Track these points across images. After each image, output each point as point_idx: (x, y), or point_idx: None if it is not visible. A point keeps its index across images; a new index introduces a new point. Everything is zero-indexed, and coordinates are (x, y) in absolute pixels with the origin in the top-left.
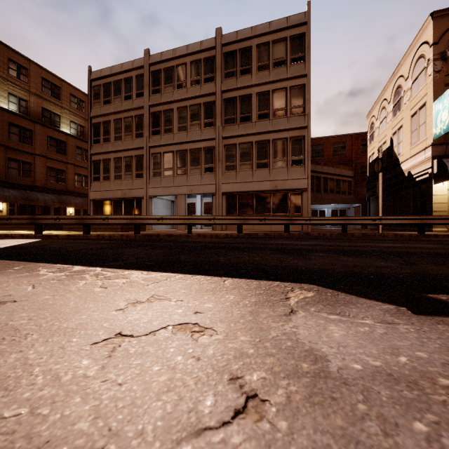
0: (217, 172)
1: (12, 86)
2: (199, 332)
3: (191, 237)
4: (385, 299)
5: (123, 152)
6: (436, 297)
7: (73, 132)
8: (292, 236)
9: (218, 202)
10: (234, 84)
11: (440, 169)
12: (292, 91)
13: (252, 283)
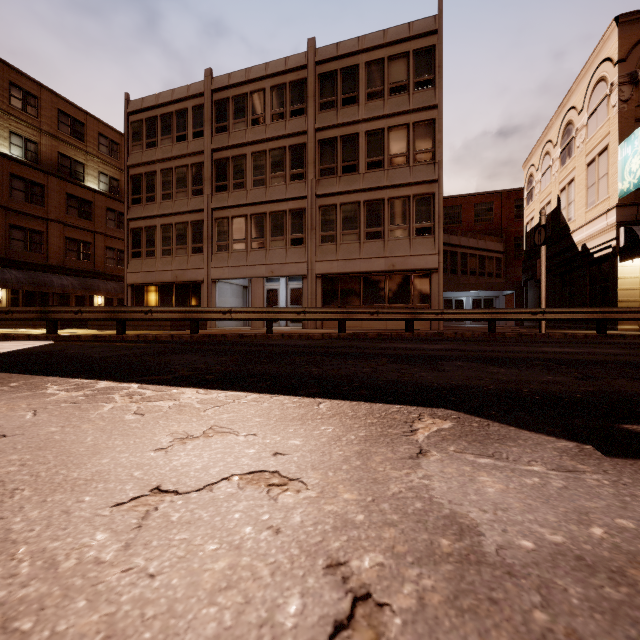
0: (308, 245)
1: (15, 122)
2: (280, 486)
3: (271, 338)
4: (560, 432)
5: (174, 217)
6: (635, 428)
7: (103, 187)
8: (417, 337)
9: (310, 288)
10: (334, 119)
11: (629, 241)
12: (417, 129)
13: (360, 407)
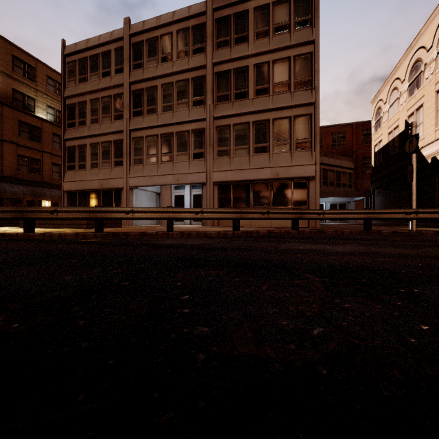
0: (207, 158)
1: None
2: None
3: (171, 236)
4: None
5: (100, 137)
6: None
7: (50, 118)
8: (305, 235)
9: (209, 193)
10: (228, 55)
11: None
12: (297, 61)
13: None
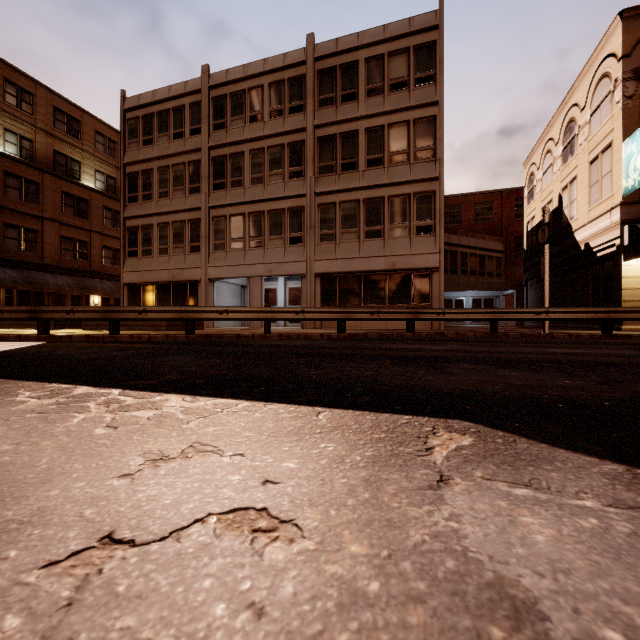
0: (307, 243)
1: (9, 119)
2: (268, 533)
3: (269, 339)
4: (600, 450)
5: (171, 215)
6: None
7: (99, 186)
8: (419, 337)
9: (309, 287)
10: (333, 116)
11: (634, 239)
12: (418, 126)
13: (364, 417)
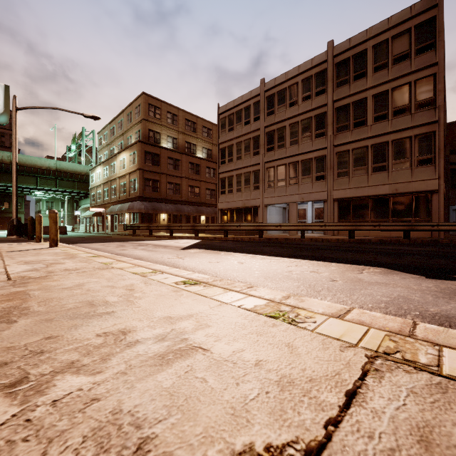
0: (328, 179)
1: (169, 130)
2: (320, 273)
3: (304, 241)
4: (420, 274)
5: (243, 169)
6: None
7: (204, 155)
8: (412, 243)
9: (329, 208)
10: (347, 92)
11: None
12: (418, 84)
13: (347, 265)
